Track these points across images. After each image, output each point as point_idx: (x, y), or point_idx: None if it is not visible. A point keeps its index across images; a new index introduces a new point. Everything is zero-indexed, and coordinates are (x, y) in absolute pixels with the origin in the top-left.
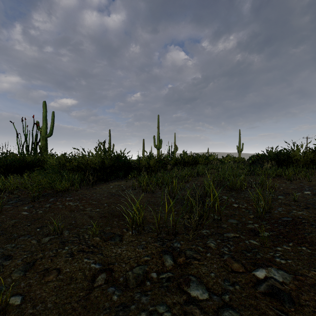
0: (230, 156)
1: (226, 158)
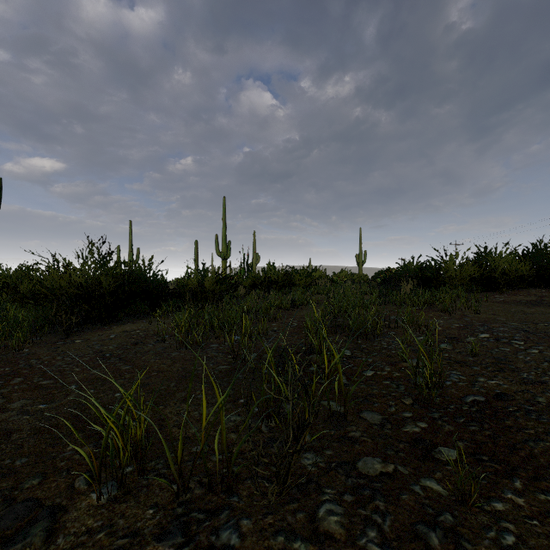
0: (347, 272)
1: (340, 275)
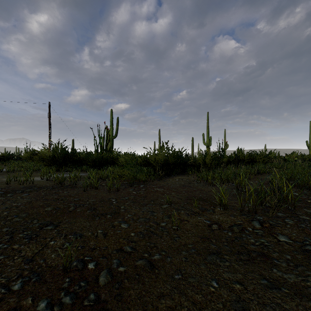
0: (297, 154)
1: (291, 155)
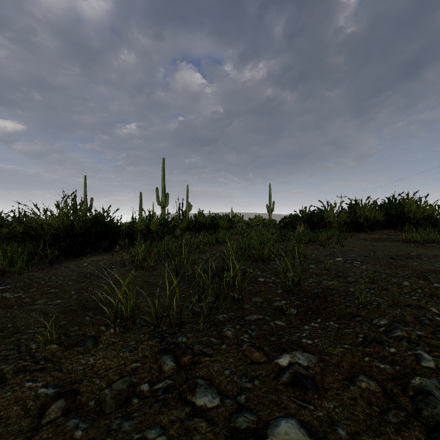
0: (259, 218)
1: (254, 220)
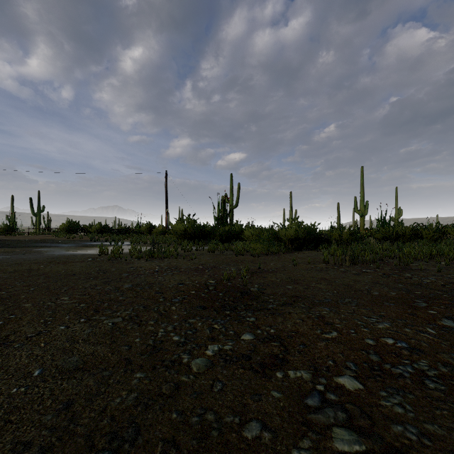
0: None
1: None
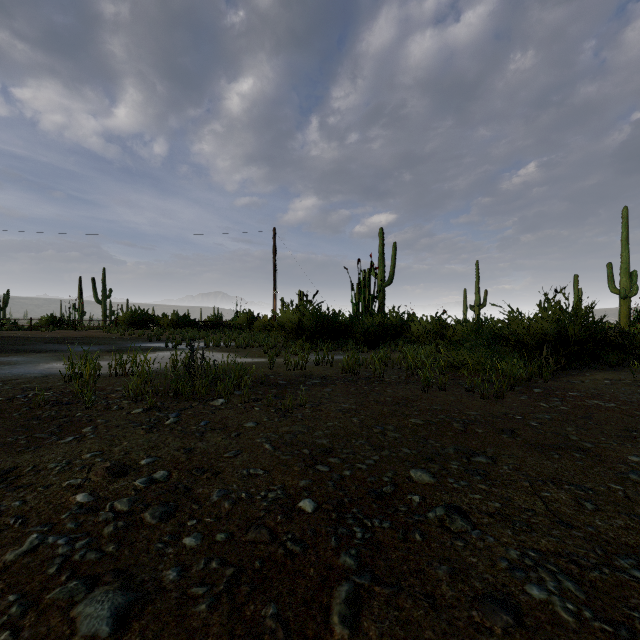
0: None
1: None
